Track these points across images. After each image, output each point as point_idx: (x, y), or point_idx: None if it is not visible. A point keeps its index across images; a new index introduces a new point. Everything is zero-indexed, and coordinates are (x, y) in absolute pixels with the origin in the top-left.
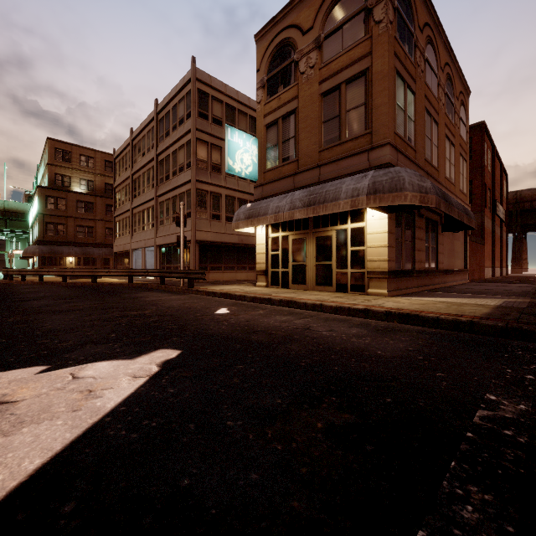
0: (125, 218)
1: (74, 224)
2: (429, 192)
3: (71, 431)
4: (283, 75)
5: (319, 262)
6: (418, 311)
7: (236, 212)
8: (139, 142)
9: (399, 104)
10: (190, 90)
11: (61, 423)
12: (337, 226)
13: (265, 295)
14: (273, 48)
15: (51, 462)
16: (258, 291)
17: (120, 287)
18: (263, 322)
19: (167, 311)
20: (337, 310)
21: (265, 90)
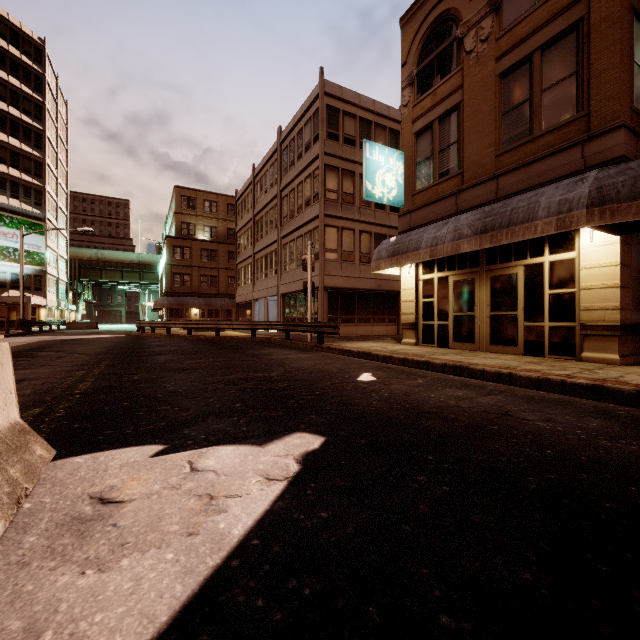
0: (247, 265)
1: (199, 274)
2: None
3: (183, 581)
4: (440, 62)
5: (495, 312)
6: None
7: (376, 249)
8: (261, 179)
9: (639, 63)
10: (318, 109)
11: (171, 558)
12: (525, 260)
13: (418, 356)
14: (425, 30)
15: None
16: (407, 351)
17: (242, 342)
18: (429, 398)
19: (297, 375)
20: (539, 383)
21: (413, 88)
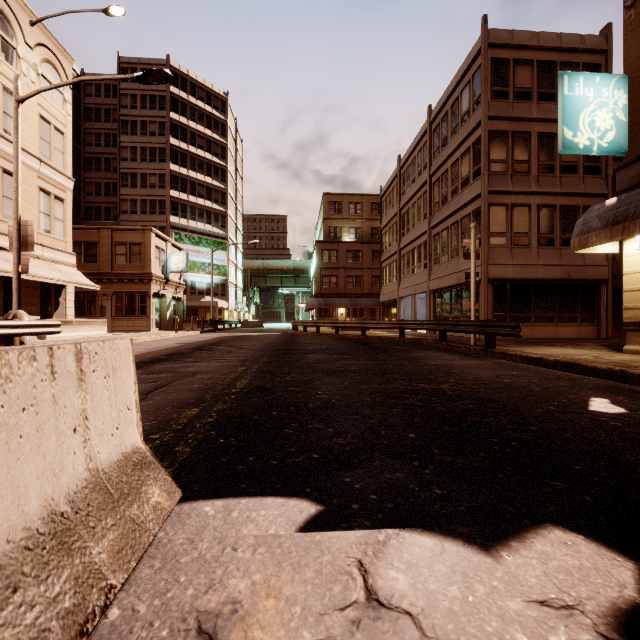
0: (392, 262)
1: (344, 275)
2: None
3: None
4: None
5: None
6: None
7: (579, 219)
8: (408, 169)
9: None
10: (479, 67)
11: None
12: None
13: None
14: None
15: None
16: None
17: (390, 342)
18: None
19: (478, 391)
20: None
21: None
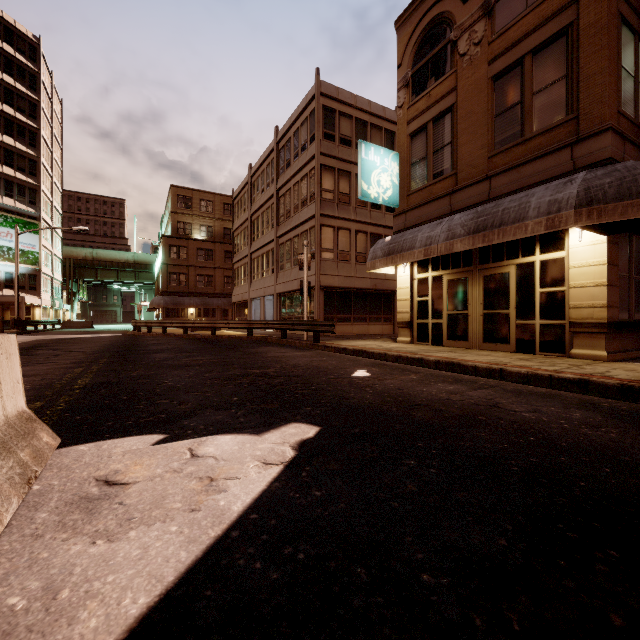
0: (243, 264)
1: (195, 274)
2: None
3: (187, 548)
4: (434, 64)
5: (488, 310)
6: None
7: (372, 248)
8: (258, 179)
9: (626, 67)
10: (314, 109)
11: (175, 530)
12: (517, 259)
13: (412, 353)
14: (420, 33)
15: (159, 607)
16: (401, 349)
17: (239, 341)
18: (422, 392)
19: (293, 371)
20: (528, 378)
21: (408, 90)
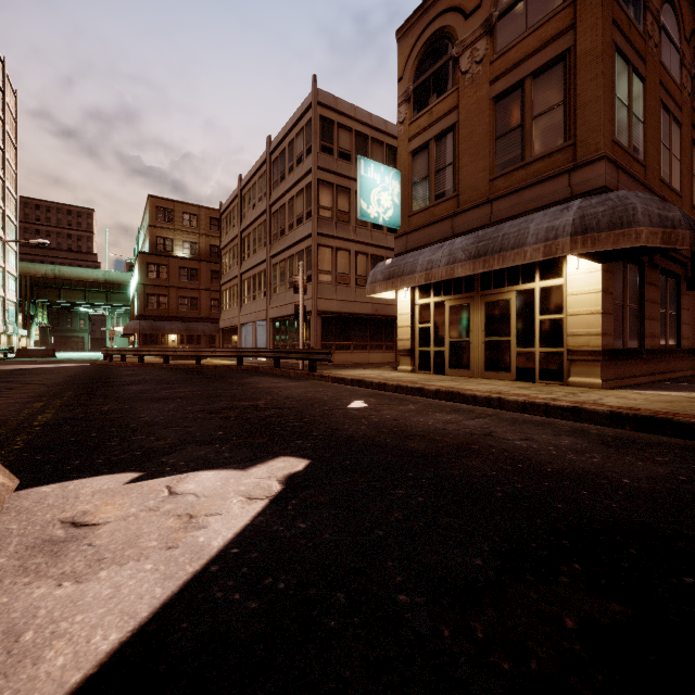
0: (232, 286)
1: (177, 296)
2: (678, 225)
3: (163, 585)
4: (436, 80)
5: (490, 338)
6: (668, 412)
7: (371, 271)
8: (249, 192)
9: (620, 97)
10: (310, 119)
11: (150, 568)
12: (517, 285)
13: (413, 383)
14: (422, 46)
15: (132, 642)
16: (402, 378)
17: (227, 370)
18: (418, 422)
19: (285, 403)
20: (525, 407)
21: (410, 105)
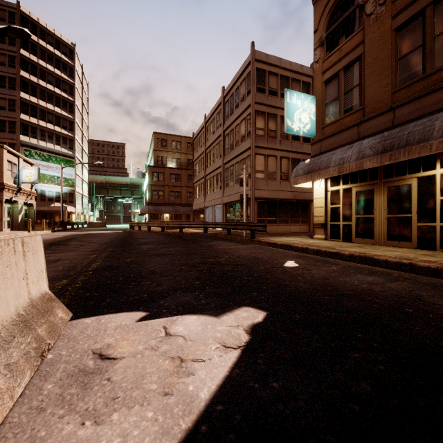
0: (200, 183)
1: (169, 190)
2: None
3: (161, 442)
4: (345, 25)
5: (392, 215)
6: None
7: (294, 169)
8: (210, 124)
9: None
10: (250, 71)
11: (151, 416)
12: (418, 173)
13: (329, 248)
14: (333, 3)
15: None
16: (319, 244)
17: (198, 236)
18: (345, 282)
19: (238, 261)
20: (437, 272)
21: (323, 48)
